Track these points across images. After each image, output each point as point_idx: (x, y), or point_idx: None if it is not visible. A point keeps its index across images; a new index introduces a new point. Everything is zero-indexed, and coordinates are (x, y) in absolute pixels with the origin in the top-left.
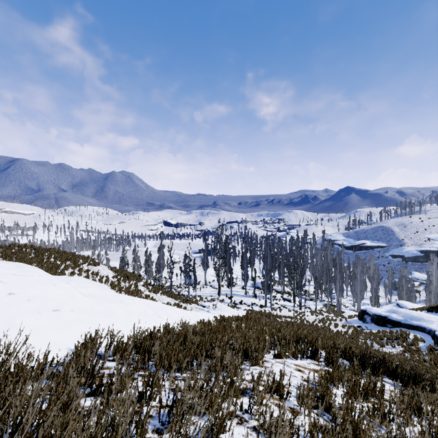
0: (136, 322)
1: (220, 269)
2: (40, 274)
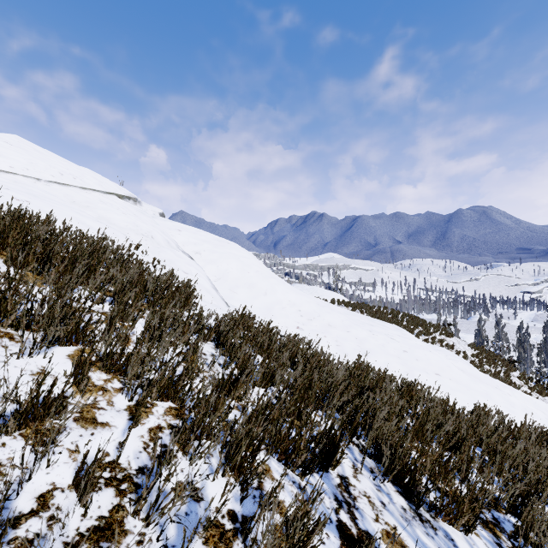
0: (521, 417)
1: None
2: (414, 338)
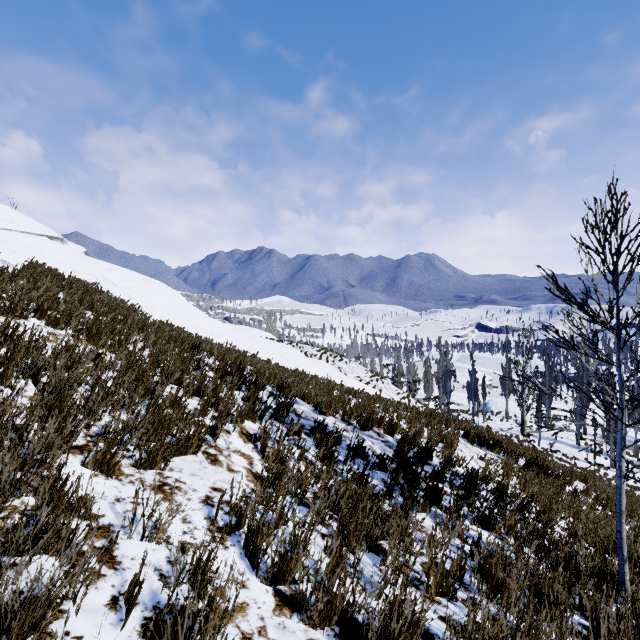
0: None
1: (525, 395)
2: (297, 352)
